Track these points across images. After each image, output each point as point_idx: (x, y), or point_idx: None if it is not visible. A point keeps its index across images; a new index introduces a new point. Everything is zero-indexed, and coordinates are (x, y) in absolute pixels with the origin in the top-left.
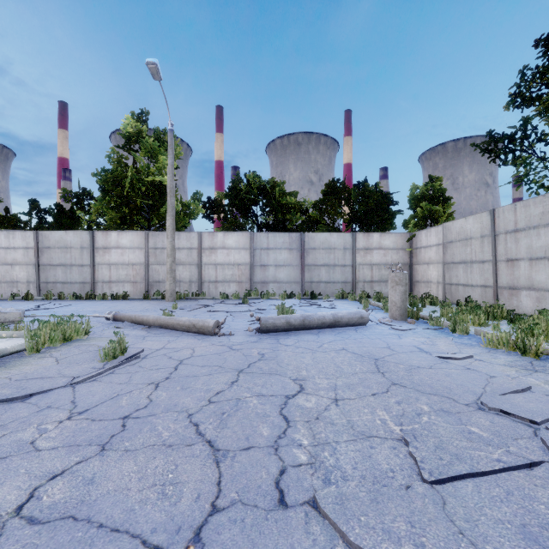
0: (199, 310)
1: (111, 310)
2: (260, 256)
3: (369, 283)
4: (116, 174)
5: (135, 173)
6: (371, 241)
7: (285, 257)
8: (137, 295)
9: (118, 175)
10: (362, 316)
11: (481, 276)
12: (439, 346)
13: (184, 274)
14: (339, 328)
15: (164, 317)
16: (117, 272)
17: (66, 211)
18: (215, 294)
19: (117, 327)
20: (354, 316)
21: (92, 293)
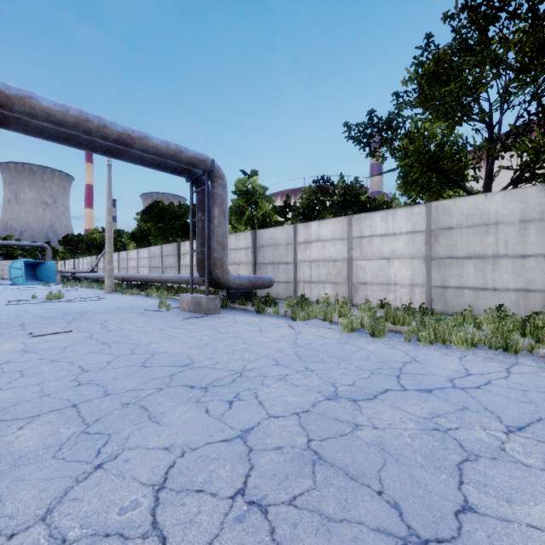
0: None
1: None
2: (2, 267)
3: None
4: None
5: None
6: None
7: None
8: None
9: None
10: None
11: None
12: None
13: None
14: None
15: None
16: None
17: None
18: None
19: None
20: None
21: None
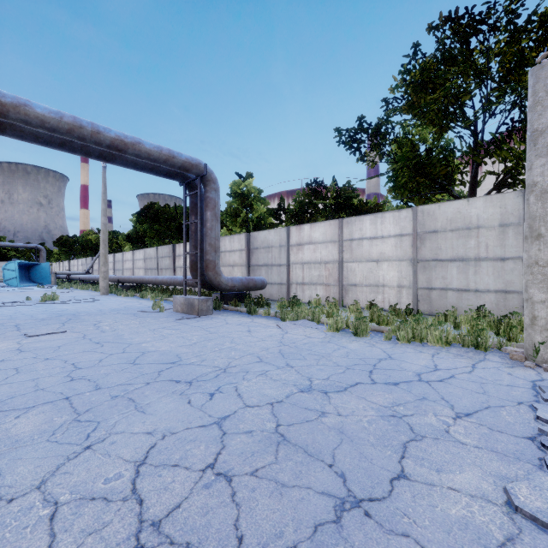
0: None
1: None
2: None
3: None
4: None
5: None
6: None
7: None
8: None
9: None
10: None
11: None
12: None
13: None
14: None
15: None
16: None
17: None
18: None
19: None
20: None
21: None
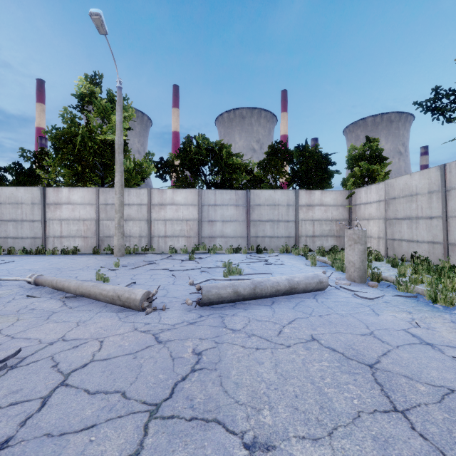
0: (142, 268)
1: (49, 269)
2: (208, 212)
3: (311, 238)
4: (65, 131)
5: (86, 131)
6: (313, 198)
7: (231, 213)
8: (88, 250)
9: (68, 132)
10: (321, 280)
11: (429, 232)
12: (440, 331)
13: (134, 229)
14: (294, 294)
15: (86, 284)
16: (68, 227)
17: (25, 169)
18: (164, 249)
19: (30, 295)
20: (312, 280)
21: (42, 248)
